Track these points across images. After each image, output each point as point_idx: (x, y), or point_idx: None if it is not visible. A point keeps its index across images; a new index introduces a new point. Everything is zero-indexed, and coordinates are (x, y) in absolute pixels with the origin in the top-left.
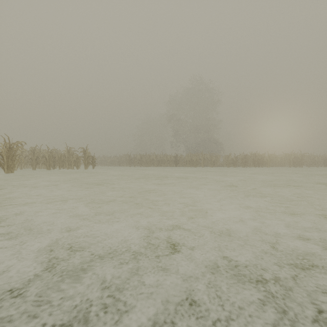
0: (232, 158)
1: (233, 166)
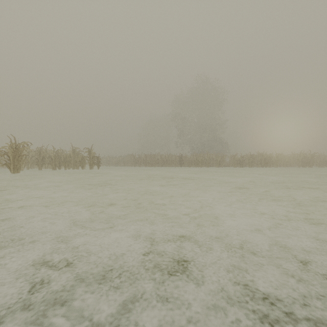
0: (239, 158)
1: (240, 166)
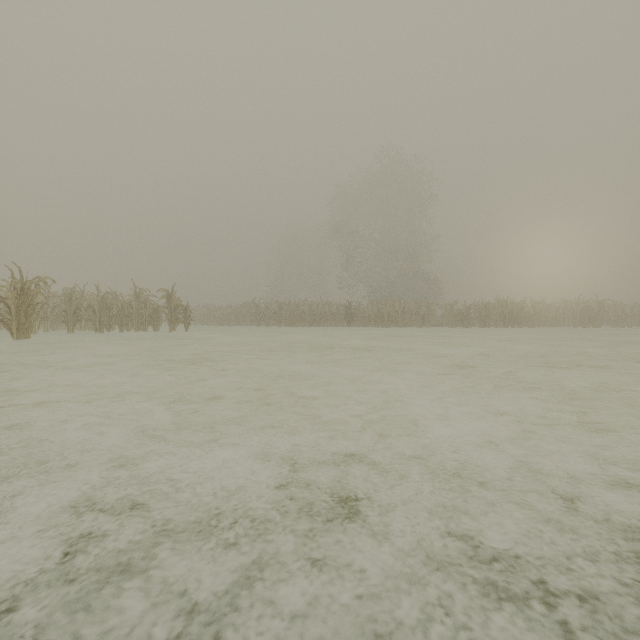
0: (460, 309)
1: (462, 326)
